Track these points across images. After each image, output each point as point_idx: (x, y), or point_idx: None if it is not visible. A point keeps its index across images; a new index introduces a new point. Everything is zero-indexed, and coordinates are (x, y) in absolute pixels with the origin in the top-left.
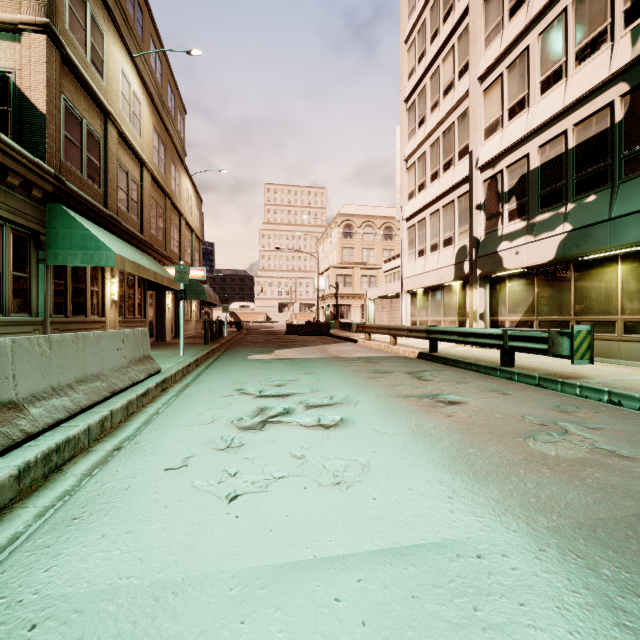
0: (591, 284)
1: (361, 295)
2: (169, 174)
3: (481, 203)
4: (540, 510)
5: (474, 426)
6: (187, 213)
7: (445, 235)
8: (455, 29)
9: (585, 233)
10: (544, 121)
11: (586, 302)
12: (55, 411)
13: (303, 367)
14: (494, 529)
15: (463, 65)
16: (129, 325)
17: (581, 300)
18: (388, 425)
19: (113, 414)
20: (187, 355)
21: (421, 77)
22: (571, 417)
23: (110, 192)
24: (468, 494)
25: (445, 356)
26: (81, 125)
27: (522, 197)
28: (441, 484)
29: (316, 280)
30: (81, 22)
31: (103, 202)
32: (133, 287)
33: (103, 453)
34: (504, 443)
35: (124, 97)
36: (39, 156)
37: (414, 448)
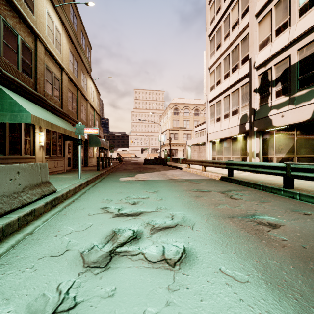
0: None
1: (183, 144)
2: (80, 77)
3: (256, 88)
4: None
5: None
6: (91, 100)
7: (233, 109)
8: None
9: None
10: (303, 32)
11: None
12: None
13: (152, 187)
14: None
15: (245, 10)
16: (53, 160)
17: None
18: (232, 261)
19: None
20: (83, 178)
21: (218, 21)
22: None
23: (39, 82)
24: None
25: (239, 179)
26: (17, 38)
27: (285, 82)
28: None
29: (159, 136)
30: None
31: (34, 87)
32: (56, 138)
33: None
34: None
35: (49, 28)
36: None
37: None
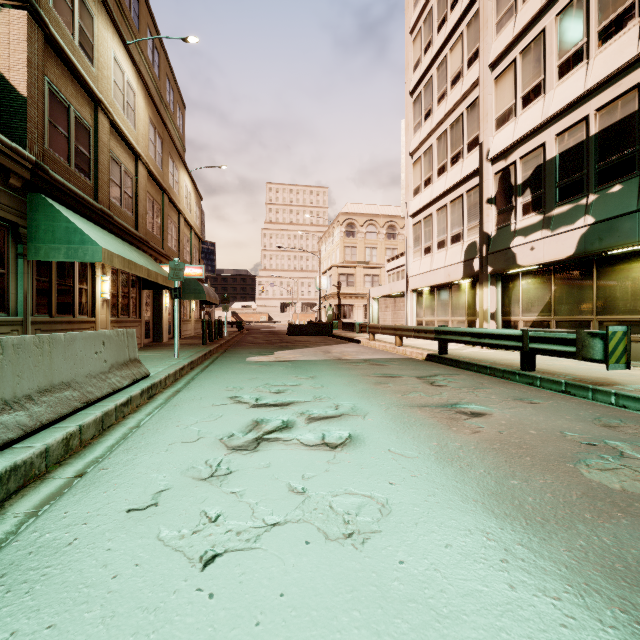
0: (616, 281)
1: (364, 295)
2: (166, 169)
3: (492, 197)
4: (636, 585)
5: (508, 446)
6: (186, 210)
7: (453, 231)
8: (464, 16)
9: (610, 226)
10: (563, 107)
11: (610, 300)
12: (4, 430)
13: (305, 370)
14: (582, 623)
15: (472, 53)
16: (122, 325)
17: (604, 298)
18: (405, 444)
19: (83, 429)
20: (182, 357)
21: (427, 68)
22: (619, 434)
23: (101, 185)
24: (527, 554)
25: (456, 358)
26: (68, 112)
27: (537, 189)
28: (487, 537)
29: (318, 279)
30: (68, 1)
31: (93, 195)
32: (127, 285)
33: (61, 482)
34: (551, 471)
35: (117, 86)
36: (19, 142)
37: (442, 478)
